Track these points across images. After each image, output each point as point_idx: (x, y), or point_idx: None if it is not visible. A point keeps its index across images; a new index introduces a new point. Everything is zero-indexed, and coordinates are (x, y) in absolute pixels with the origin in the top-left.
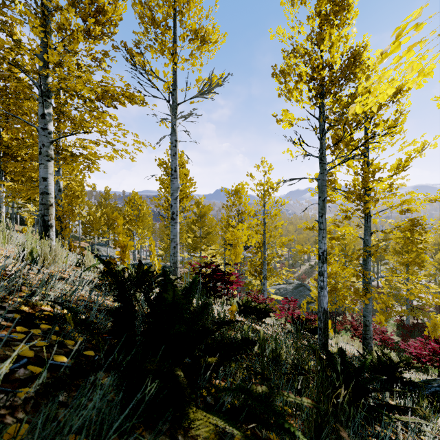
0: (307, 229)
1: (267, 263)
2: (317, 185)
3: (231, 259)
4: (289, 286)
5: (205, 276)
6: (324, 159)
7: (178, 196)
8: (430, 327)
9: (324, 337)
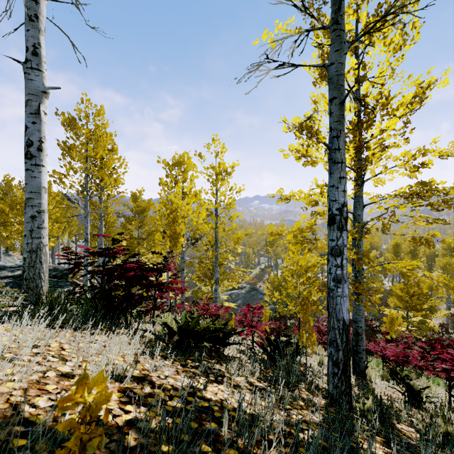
0: (281, 202)
1: (219, 266)
2: (328, 76)
3: (178, 265)
4: (241, 291)
5: (97, 273)
6: (343, 22)
7: (43, 110)
8: (388, 322)
9: (345, 380)
